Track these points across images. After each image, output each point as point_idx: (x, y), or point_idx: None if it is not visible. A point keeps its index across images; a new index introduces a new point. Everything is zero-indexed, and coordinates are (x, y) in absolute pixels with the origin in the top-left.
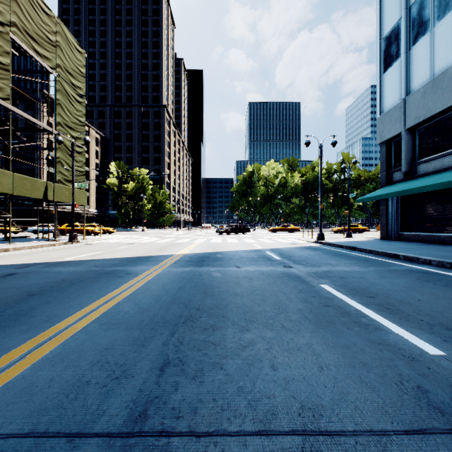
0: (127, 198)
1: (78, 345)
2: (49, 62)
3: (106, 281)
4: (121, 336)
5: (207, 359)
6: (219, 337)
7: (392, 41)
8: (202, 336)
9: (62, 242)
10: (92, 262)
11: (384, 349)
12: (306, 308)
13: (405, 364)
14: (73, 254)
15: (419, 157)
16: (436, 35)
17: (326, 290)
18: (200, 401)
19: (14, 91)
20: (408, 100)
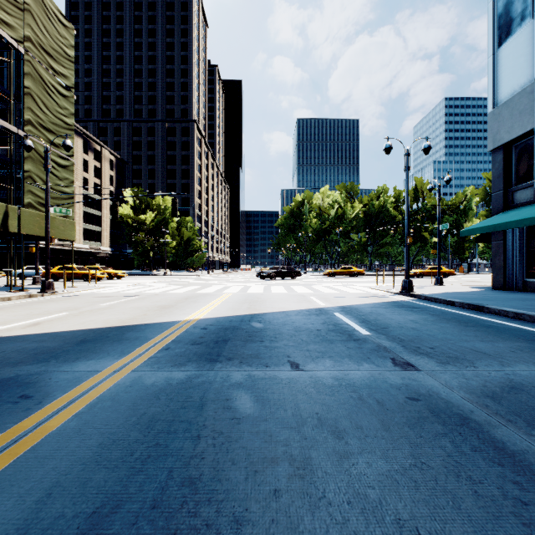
0: (146, 233)
1: None
2: (11, 31)
3: None
4: None
5: None
6: None
7: None
8: None
9: (24, 294)
10: (4, 345)
11: None
12: None
13: None
14: (5, 320)
15: None
16: None
17: None
18: None
19: None
20: None
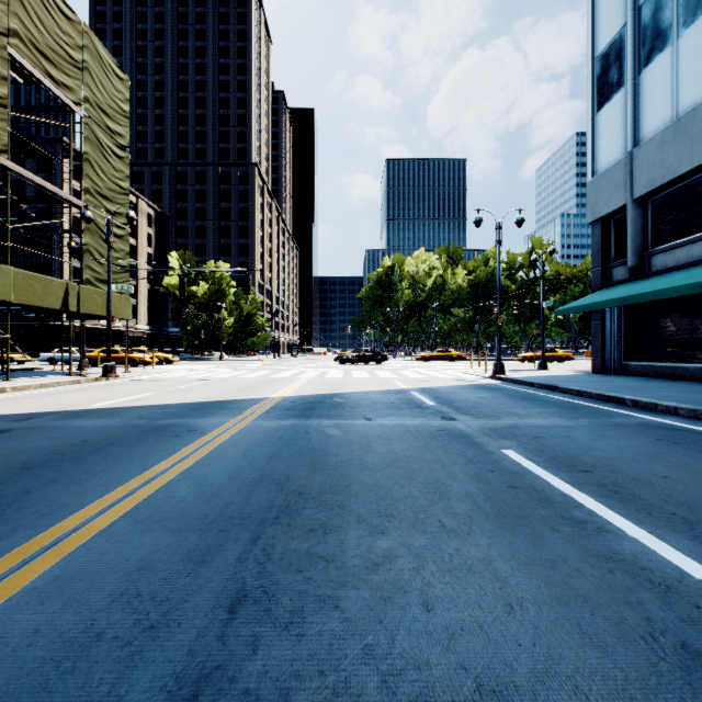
0: (196, 307)
1: (91, 561)
2: (71, 94)
3: (153, 443)
4: (167, 544)
5: (311, 590)
6: (333, 545)
7: (611, 61)
8: (305, 544)
9: (91, 378)
10: (134, 410)
11: (616, 568)
12: (479, 491)
13: (654, 598)
14: (106, 397)
15: (655, 243)
16: (682, 51)
17: (512, 459)
18: (295, 676)
19: (17, 140)
20: (637, 154)
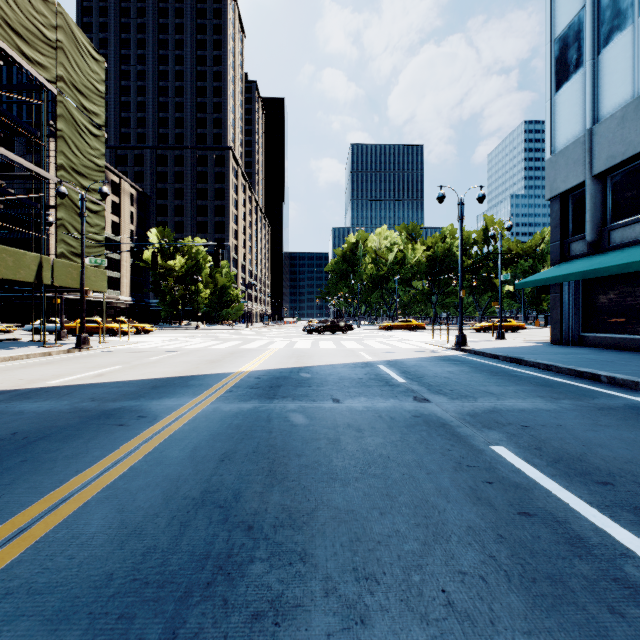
0: (174, 280)
1: None
2: (44, 72)
3: (91, 437)
4: None
5: None
6: None
7: (569, 42)
8: None
9: (63, 349)
10: (90, 389)
11: None
12: (484, 523)
13: None
14: (68, 372)
15: (614, 218)
16: None
17: (508, 462)
18: None
19: None
20: (596, 131)
